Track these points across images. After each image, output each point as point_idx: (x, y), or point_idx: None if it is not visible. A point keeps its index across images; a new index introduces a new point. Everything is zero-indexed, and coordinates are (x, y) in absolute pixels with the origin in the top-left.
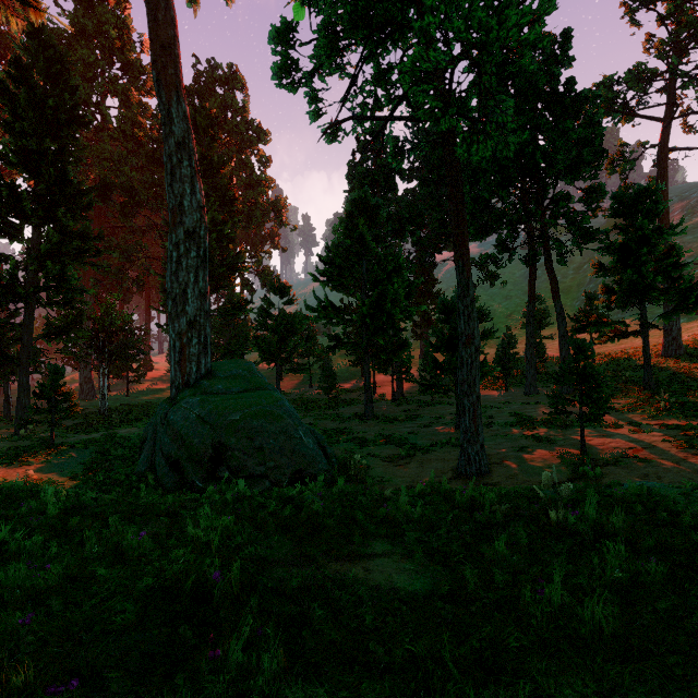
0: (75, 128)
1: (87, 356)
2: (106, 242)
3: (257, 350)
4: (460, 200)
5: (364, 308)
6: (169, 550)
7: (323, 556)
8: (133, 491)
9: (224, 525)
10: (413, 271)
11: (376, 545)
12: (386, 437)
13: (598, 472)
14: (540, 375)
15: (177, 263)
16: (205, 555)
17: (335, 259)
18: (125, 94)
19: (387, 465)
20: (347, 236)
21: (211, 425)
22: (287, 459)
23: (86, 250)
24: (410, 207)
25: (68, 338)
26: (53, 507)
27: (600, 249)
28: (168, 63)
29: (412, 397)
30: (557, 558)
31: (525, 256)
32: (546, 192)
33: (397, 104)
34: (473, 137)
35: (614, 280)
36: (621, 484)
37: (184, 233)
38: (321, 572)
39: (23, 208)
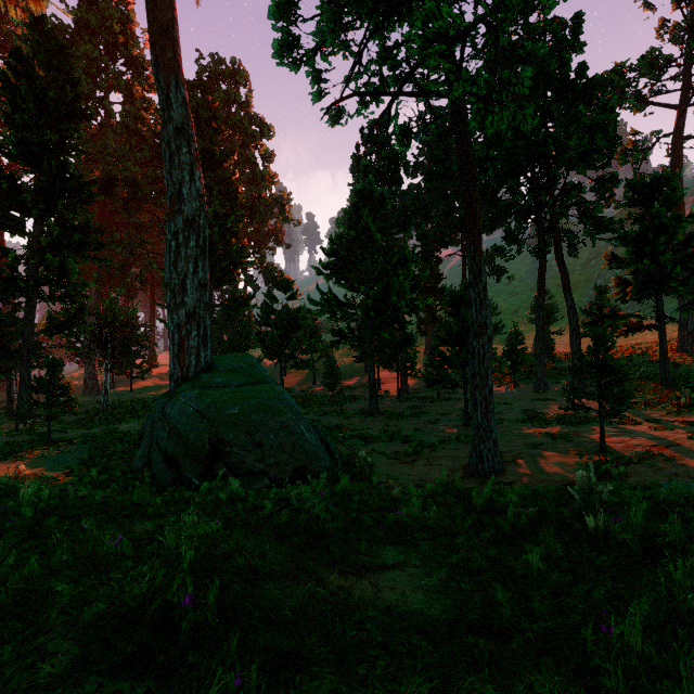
0: (77, 121)
1: (90, 351)
2: (109, 237)
3: (260, 345)
4: (472, 180)
5: (369, 300)
6: (144, 559)
7: (324, 568)
8: (128, 488)
9: (210, 529)
10: (419, 264)
11: (386, 555)
12: (392, 434)
13: (622, 471)
14: (549, 371)
15: (175, 253)
16: (177, 571)
17: (339, 251)
18: (129, 89)
19: (393, 462)
20: (351, 227)
21: (208, 420)
22: (288, 456)
23: (87, 243)
24: (415, 199)
25: (69, 333)
26: (31, 506)
27: (614, 239)
28: (166, 47)
29: (418, 393)
30: (605, 575)
31: (534, 248)
32: (556, 182)
33: (404, 81)
34: (488, 109)
35: (630, 271)
36: (659, 485)
37: (183, 222)
38: (321, 588)
39: (23, 201)
